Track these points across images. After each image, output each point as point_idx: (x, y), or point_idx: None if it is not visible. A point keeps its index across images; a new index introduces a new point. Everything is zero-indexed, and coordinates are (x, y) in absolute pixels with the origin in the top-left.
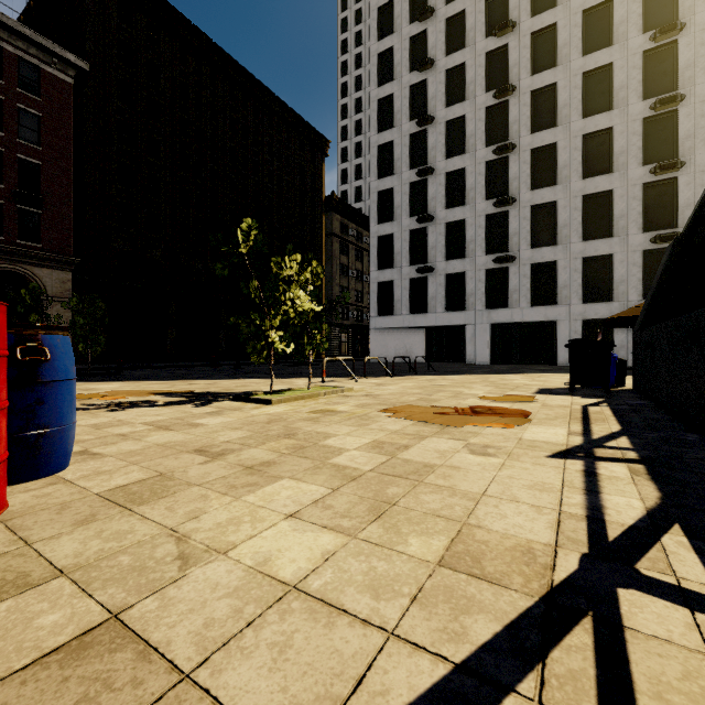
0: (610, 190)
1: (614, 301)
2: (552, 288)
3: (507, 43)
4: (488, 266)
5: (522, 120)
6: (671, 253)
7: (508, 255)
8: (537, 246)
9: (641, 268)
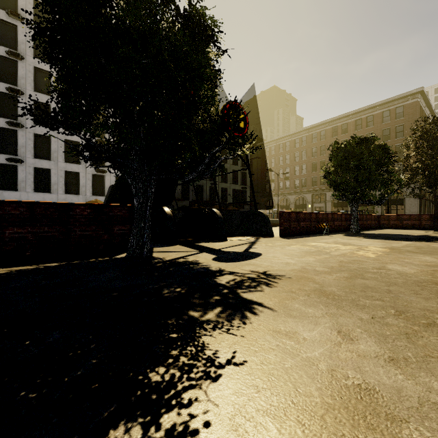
0: (79, 141)
1: (80, 194)
2: (48, 183)
3: (17, 25)
4: (1, 161)
5: (28, 80)
6: (111, 189)
7: (19, 158)
8: (38, 157)
9: (92, 181)
